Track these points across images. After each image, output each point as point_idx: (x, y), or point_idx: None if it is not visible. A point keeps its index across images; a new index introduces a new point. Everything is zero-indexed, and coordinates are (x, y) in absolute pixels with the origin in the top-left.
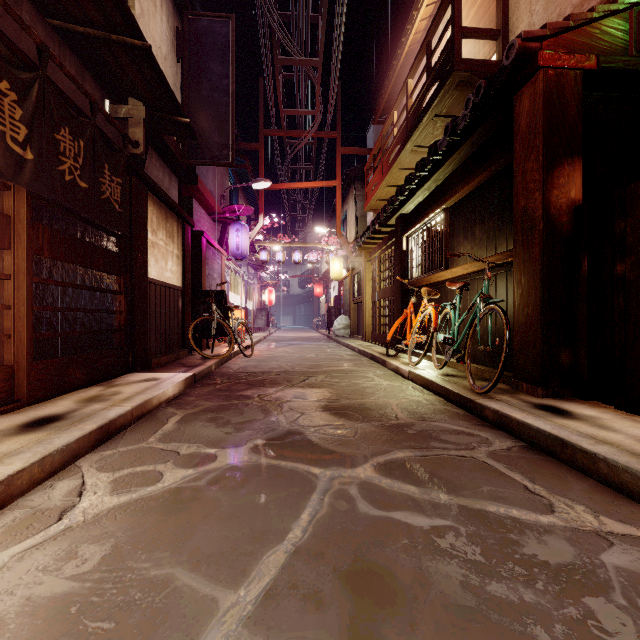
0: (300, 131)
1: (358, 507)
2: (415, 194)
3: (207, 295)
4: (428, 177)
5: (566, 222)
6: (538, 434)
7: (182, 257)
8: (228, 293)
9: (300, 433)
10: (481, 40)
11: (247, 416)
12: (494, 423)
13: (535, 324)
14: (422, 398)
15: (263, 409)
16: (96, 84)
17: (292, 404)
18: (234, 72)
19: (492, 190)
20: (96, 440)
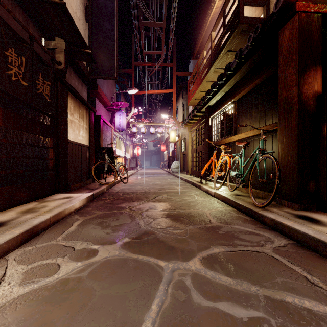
0: (153, 63)
1: (192, 297)
2: (216, 94)
3: (103, 150)
4: (224, 84)
5: (312, 105)
6: (304, 236)
7: (88, 129)
8: (115, 149)
9: (152, 233)
10: (253, 8)
11: (121, 221)
12: (271, 226)
13: (293, 166)
14: (224, 209)
15: (131, 216)
16: (36, 28)
17: (148, 213)
18: (117, 28)
19: (263, 89)
20: (22, 239)
